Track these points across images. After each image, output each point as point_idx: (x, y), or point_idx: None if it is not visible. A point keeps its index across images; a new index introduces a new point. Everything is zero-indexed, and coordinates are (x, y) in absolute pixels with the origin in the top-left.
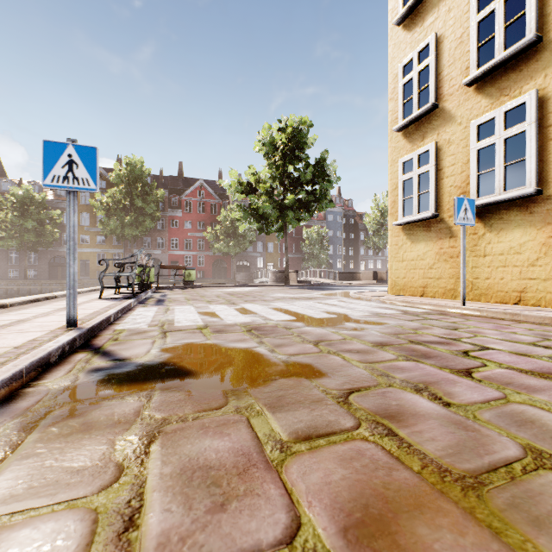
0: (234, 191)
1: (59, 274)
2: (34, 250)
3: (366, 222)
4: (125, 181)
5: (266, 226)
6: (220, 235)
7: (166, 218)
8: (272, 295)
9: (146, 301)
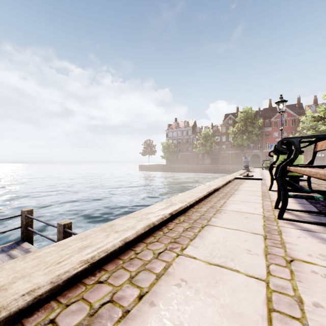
0: (308, 122)
1: (214, 162)
2: (208, 153)
3: None
4: (243, 120)
5: None
6: None
7: (261, 133)
8: None
9: None
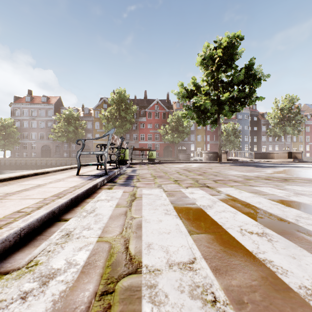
0: (181, 97)
1: (85, 155)
2: (74, 142)
3: (268, 118)
4: (116, 102)
5: (203, 120)
6: (168, 131)
7: (137, 123)
8: (228, 172)
9: (117, 178)
